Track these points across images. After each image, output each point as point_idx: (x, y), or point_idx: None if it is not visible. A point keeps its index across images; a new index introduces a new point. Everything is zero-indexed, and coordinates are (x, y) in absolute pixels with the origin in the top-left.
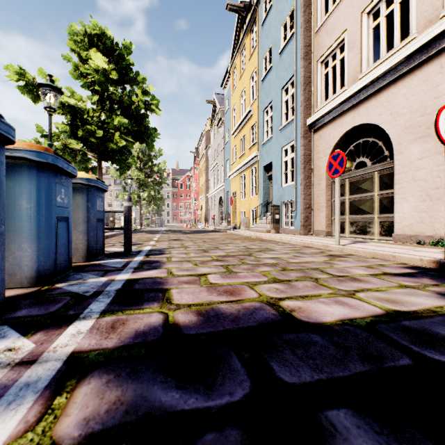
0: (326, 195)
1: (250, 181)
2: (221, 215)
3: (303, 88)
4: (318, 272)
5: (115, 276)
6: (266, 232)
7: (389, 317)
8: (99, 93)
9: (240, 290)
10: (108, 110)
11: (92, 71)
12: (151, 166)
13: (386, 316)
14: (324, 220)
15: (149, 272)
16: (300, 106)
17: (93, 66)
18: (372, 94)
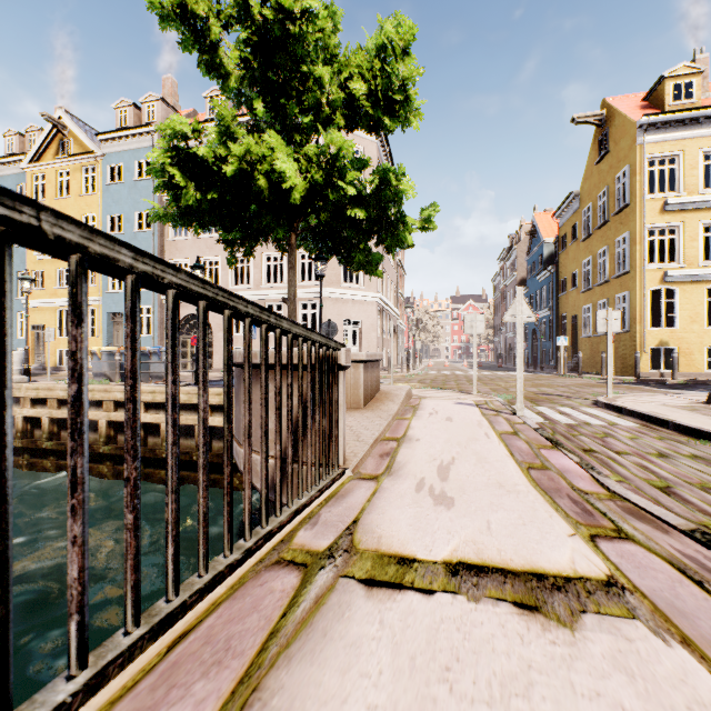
0: None
1: None
2: None
3: None
4: None
5: None
6: None
7: (221, 379)
8: None
9: None
10: None
11: None
12: None
13: (221, 379)
14: None
15: None
16: None
17: None
18: None
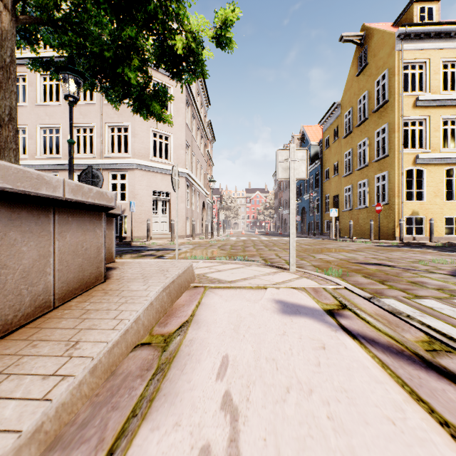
0: None
1: None
2: None
3: None
4: None
5: None
6: None
7: None
8: None
9: None
10: None
11: None
12: None
13: None
14: None
15: None
16: None
17: None
18: None
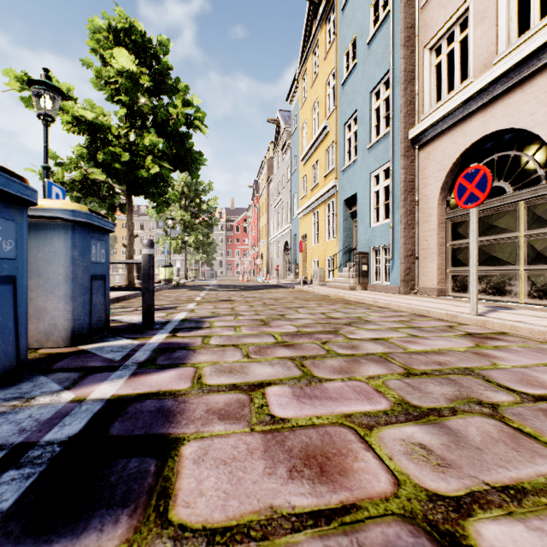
0: (438, 237)
1: (326, 221)
2: (287, 265)
3: (403, 87)
4: (480, 382)
5: (92, 387)
6: (349, 289)
7: None
8: (126, 105)
9: (340, 451)
10: (138, 127)
11: (115, 75)
12: (198, 204)
13: None
14: (435, 273)
15: (160, 377)
16: (398, 112)
17: (117, 68)
18: (516, 84)
